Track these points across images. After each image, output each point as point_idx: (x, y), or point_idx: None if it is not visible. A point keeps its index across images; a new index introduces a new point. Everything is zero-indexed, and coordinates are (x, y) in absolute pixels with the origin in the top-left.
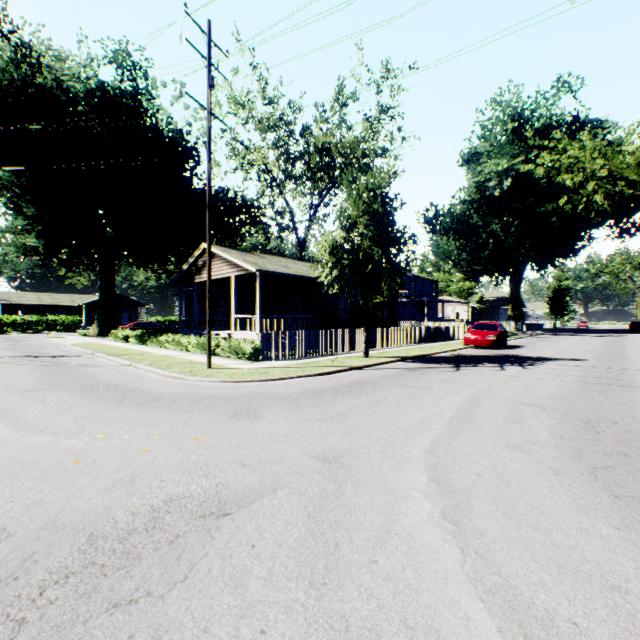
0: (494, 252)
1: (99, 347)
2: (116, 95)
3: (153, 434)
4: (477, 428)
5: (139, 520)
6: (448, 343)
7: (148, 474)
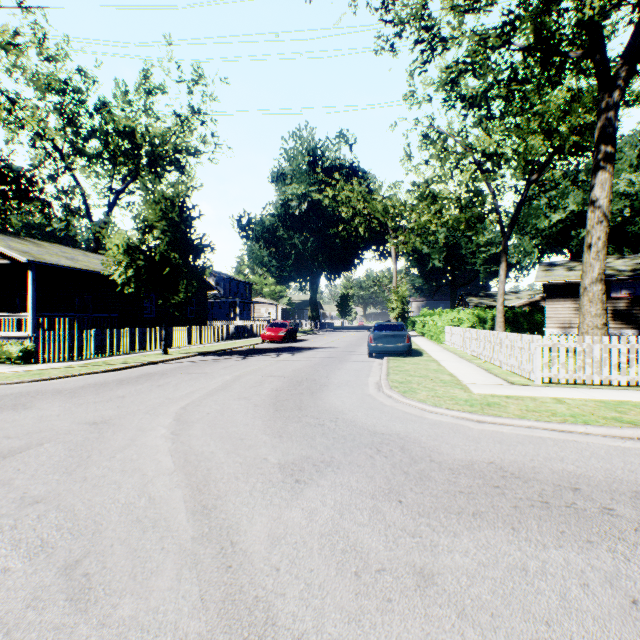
0: (297, 262)
1: None
2: None
3: None
4: (228, 392)
5: None
6: (252, 339)
7: None
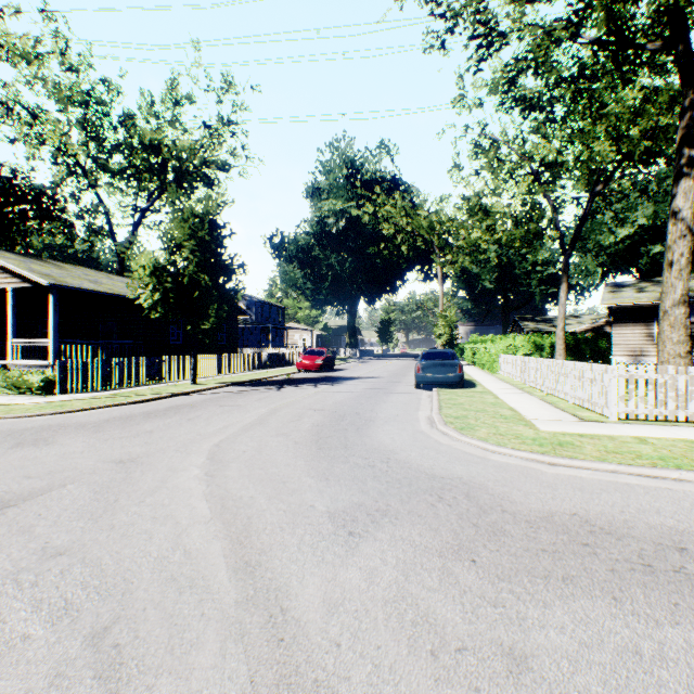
0: (334, 284)
1: None
2: None
3: None
4: (264, 427)
5: None
6: (286, 368)
7: None
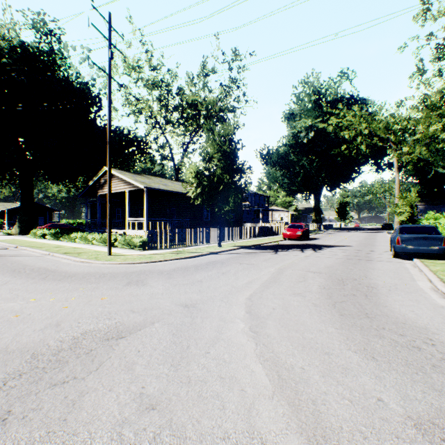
0: (304, 178)
1: (21, 242)
2: (35, 53)
3: (70, 297)
4: (279, 285)
5: (65, 344)
6: (274, 237)
7: (69, 320)
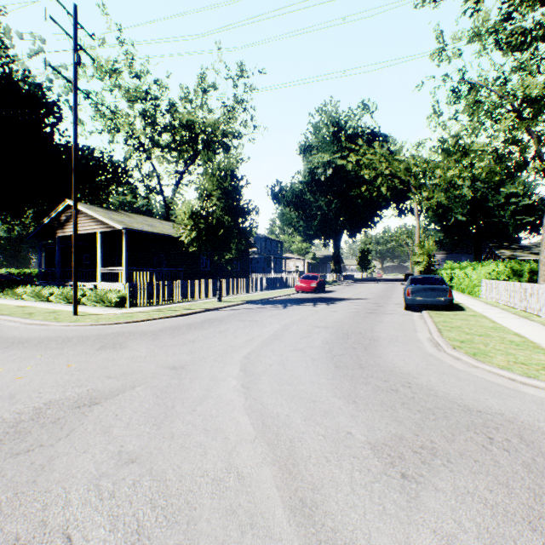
0: (322, 222)
1: None
2: None
3: (25, 366)
4: (281, 342)
5: (25, 415)
6: (286, 290)
7: (26, 391)
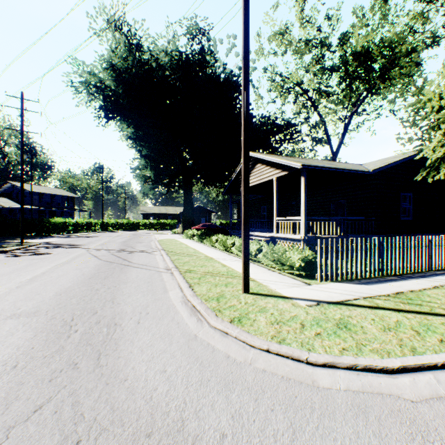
0: None
1: (170, 243)
2: (188, 56)
3: None
4: None
5: None
6: None
7: None
